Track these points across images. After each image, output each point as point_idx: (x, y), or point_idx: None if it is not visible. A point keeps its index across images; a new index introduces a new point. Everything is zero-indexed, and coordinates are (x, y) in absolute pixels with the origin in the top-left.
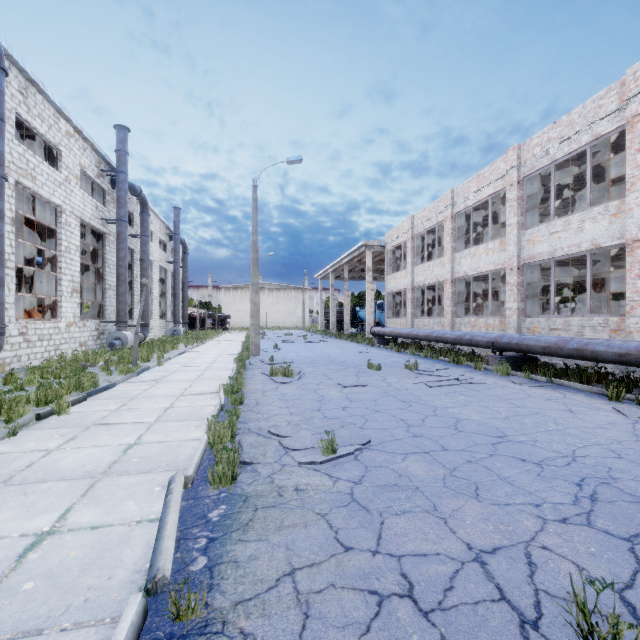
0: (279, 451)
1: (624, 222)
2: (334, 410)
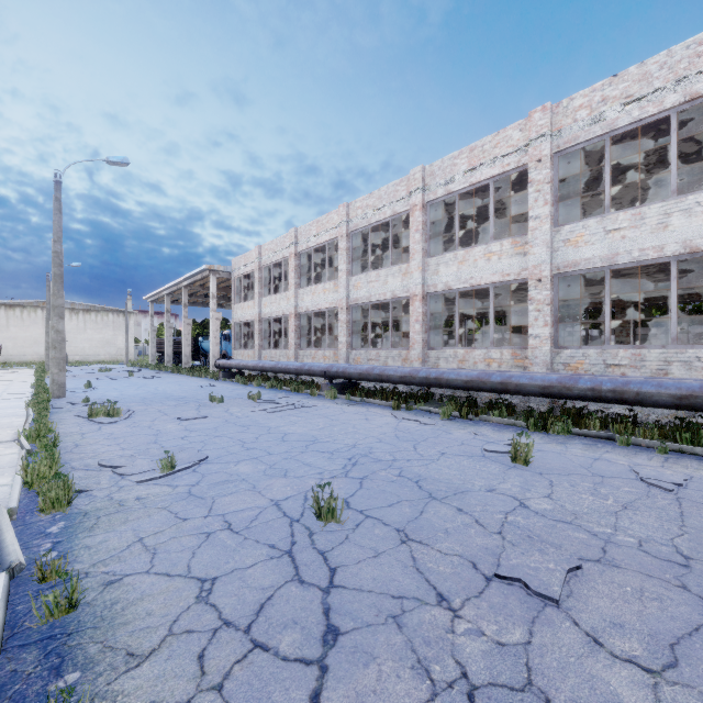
0: (115, 478)
1: (409, 281)
2: (172, 440)
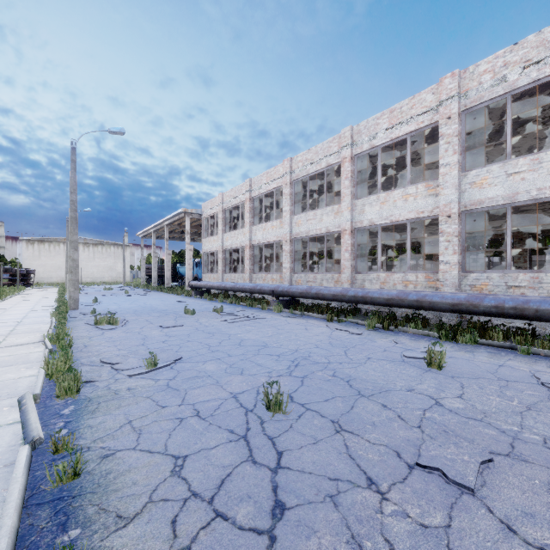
0: (112, 372)
1: (340, 218)
2: (156, 343)
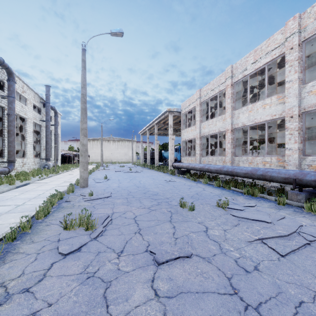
0: None
1: None
2: None
